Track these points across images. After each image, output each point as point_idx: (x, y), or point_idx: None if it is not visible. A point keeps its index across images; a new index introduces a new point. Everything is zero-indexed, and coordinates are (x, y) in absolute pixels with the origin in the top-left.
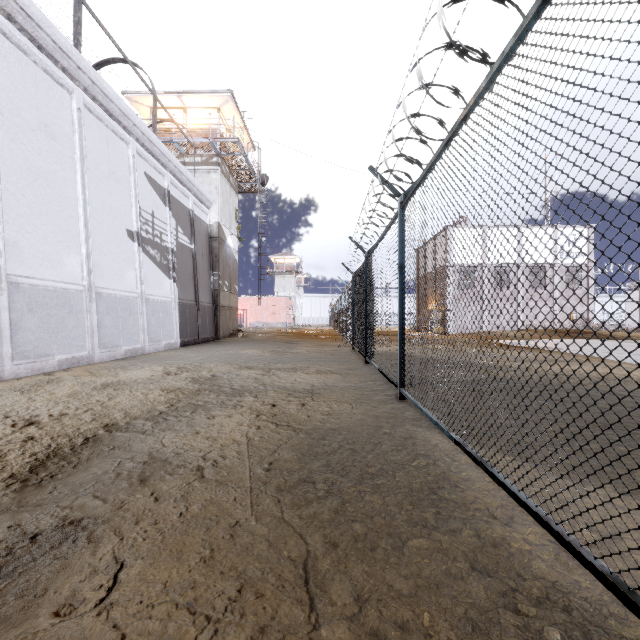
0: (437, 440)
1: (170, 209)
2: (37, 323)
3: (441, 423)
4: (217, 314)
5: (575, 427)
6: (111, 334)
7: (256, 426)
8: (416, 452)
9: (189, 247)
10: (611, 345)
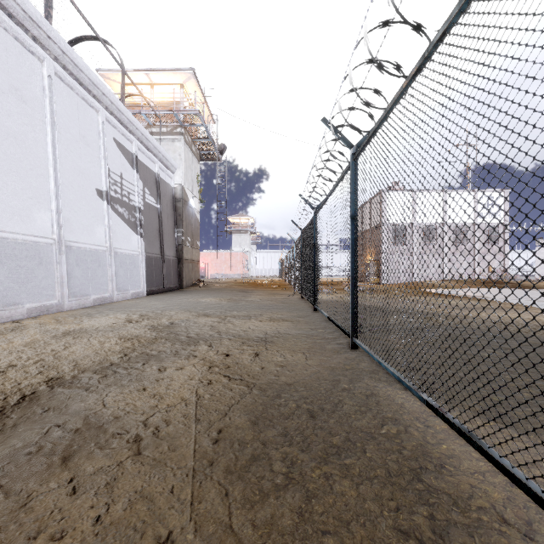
0: (401, 398)
1: (137, 172)
2: (6, 274)
3: (406, 380)
4: (181, 266)
5: (541, 381)
6: (80, 284)
7: (207, 380)
8: (382, 415)
9: (155, 206)
10: (530, 294)
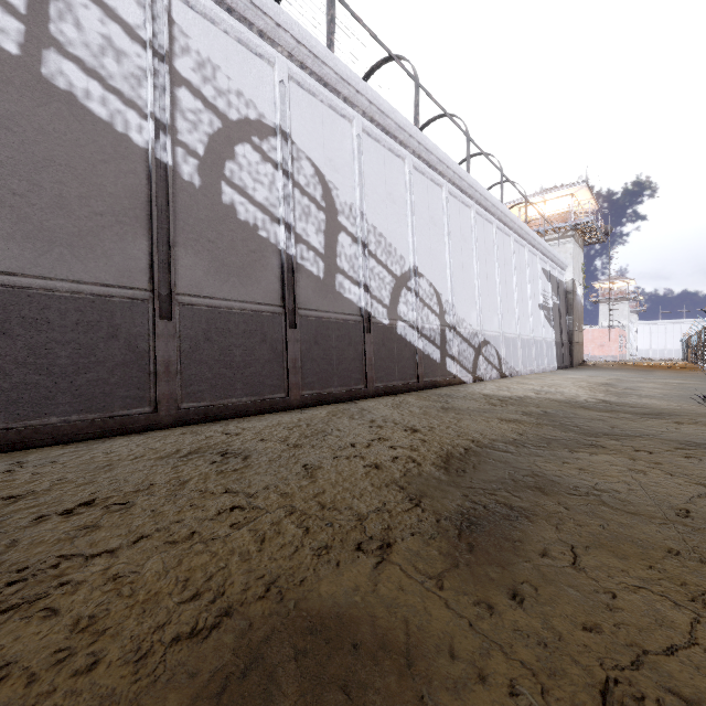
0: None
1: (550, 283)
2: (524, 354)
3: None
4: (571, 348)
5: None
6: (537, 360)
7: (662, 385)
8: None
9: (556, 303)
10: None
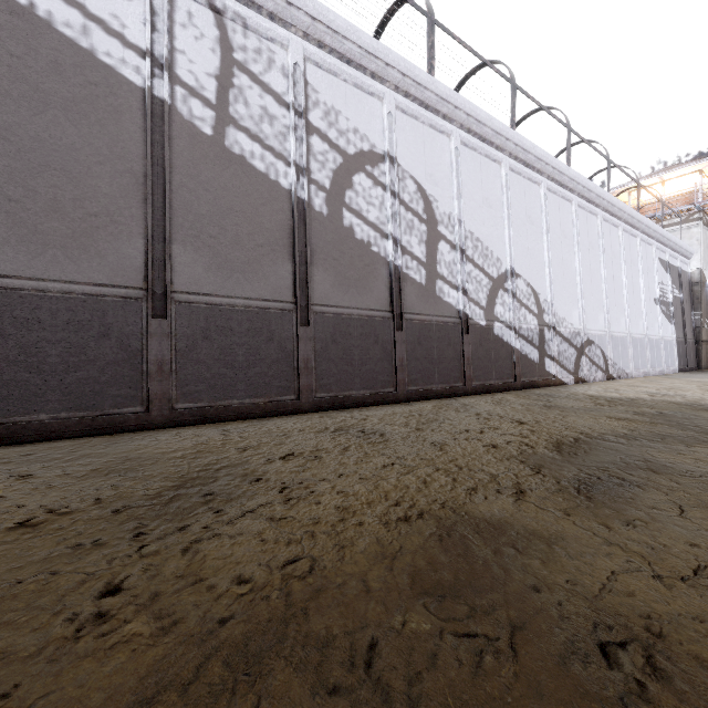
0: None
1: (669, 274)
2: (636, 354)
3: None
4: (698, 348)
5: None
6: (652, 361)
7: None
8: None
9: (678, 297)
10: None
